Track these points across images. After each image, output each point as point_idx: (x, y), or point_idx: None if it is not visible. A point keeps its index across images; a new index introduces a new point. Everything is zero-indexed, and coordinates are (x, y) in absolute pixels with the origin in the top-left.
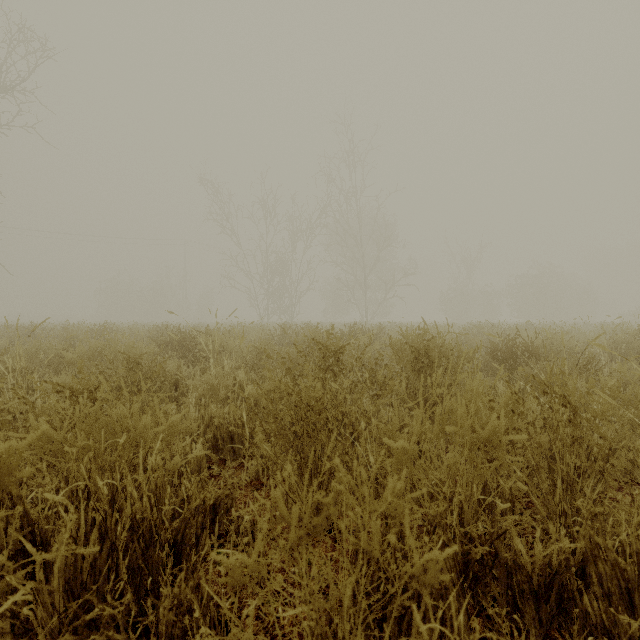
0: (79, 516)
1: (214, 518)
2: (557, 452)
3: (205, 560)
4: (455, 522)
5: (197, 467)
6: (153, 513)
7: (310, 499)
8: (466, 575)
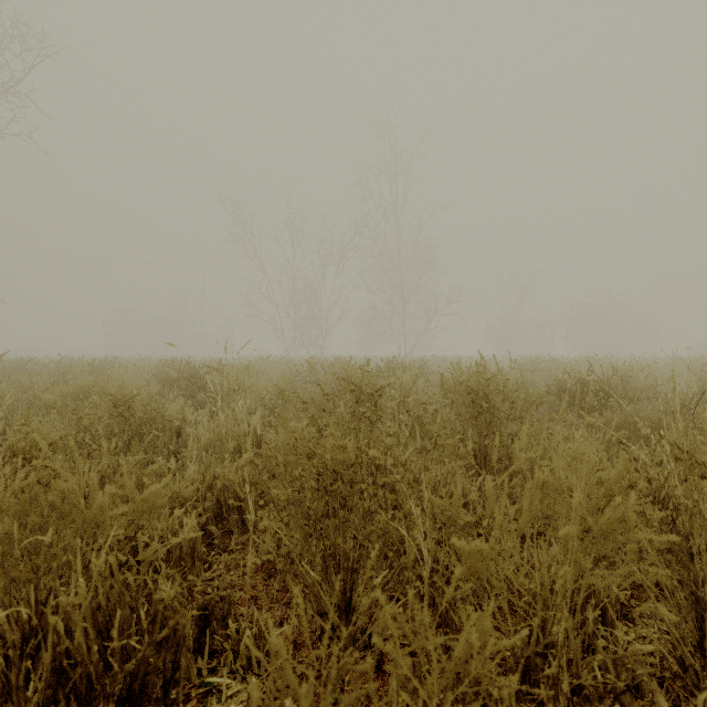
0: None
1: (206, 627)
2: (695, 545)
3: (187, 697)
4: (564, 673)
5: (189, 549)
6: (92, 654)
7: (333, 668)
8: None
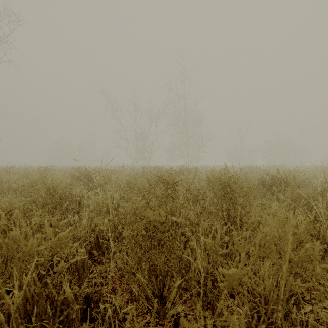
0: None
1: (88, 306)
2: None
3: None
4: None
5: (81, 263)
6: None
7: None
8: None
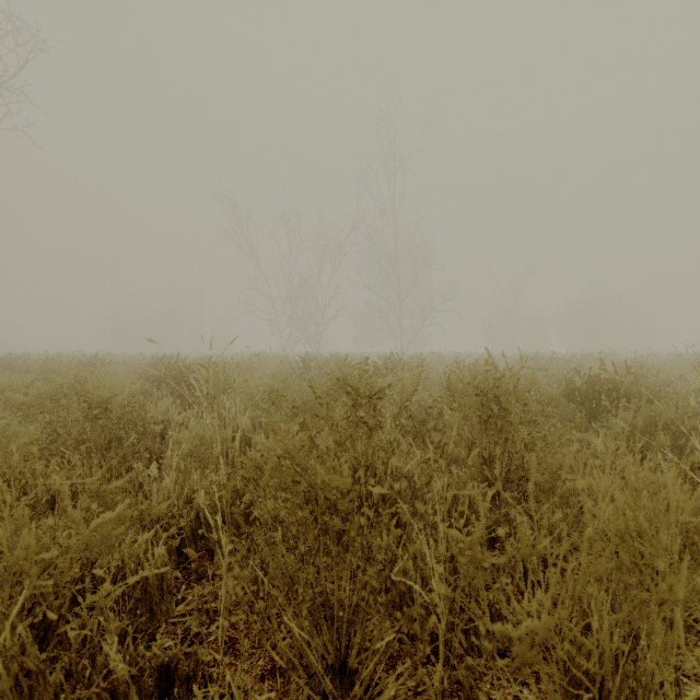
0: None
1: (168, 689)
2: None
3: None
4: None
5: (156, 581)
6: None
7: None
8: None
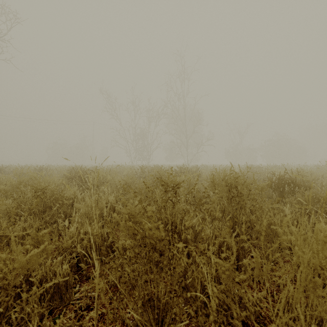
0: None
1: None
2: None
3: None
4: None
5: (64, 282)
6: None
7: None
8: None
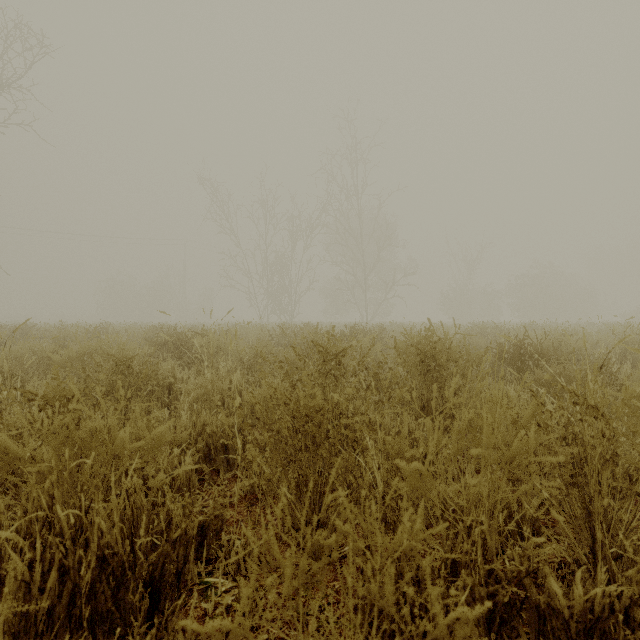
0: (34, 554)
1: (202, 541)
2: (589, 471)
3: (191, 592)
4: (479, 559)
5: (186, 481)
6: (125, 547)
7: (308, 541)
8: (491, 620)
